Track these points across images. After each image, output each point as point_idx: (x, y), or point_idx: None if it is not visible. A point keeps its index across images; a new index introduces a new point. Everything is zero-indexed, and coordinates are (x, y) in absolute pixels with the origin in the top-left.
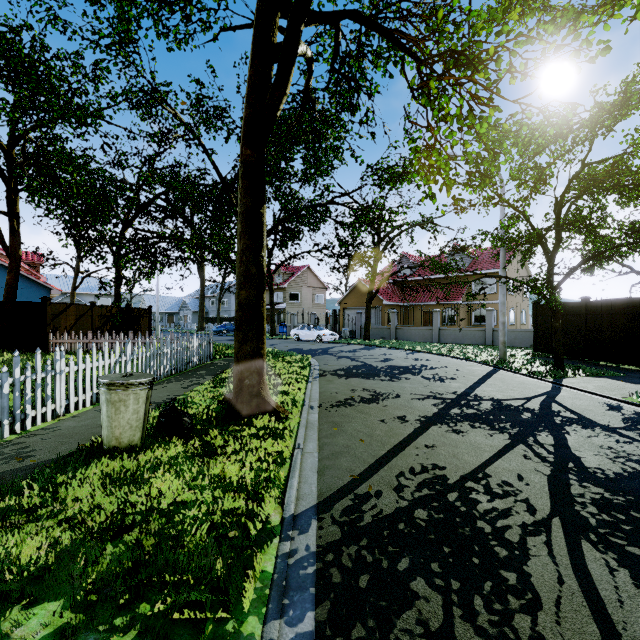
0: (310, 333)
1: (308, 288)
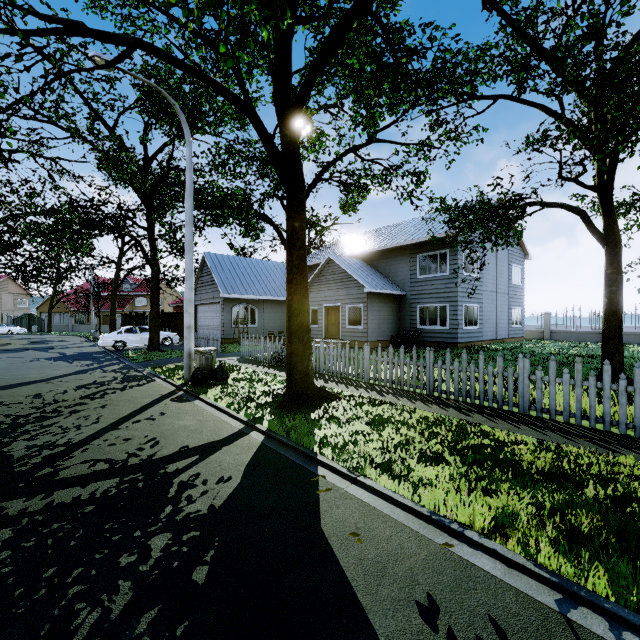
0: (3, 329)
1: (9, 294)
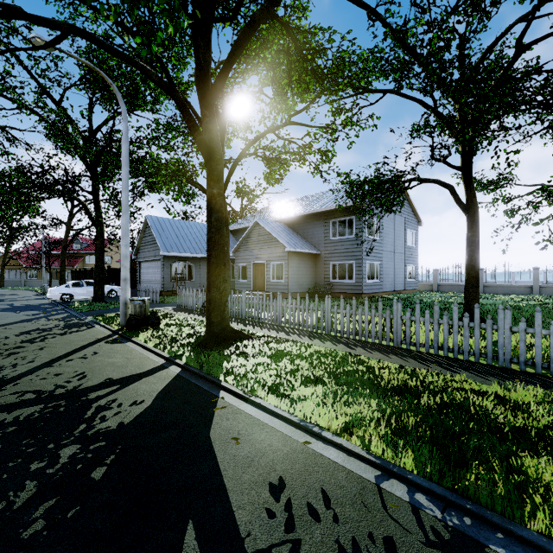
0: None
1: None
